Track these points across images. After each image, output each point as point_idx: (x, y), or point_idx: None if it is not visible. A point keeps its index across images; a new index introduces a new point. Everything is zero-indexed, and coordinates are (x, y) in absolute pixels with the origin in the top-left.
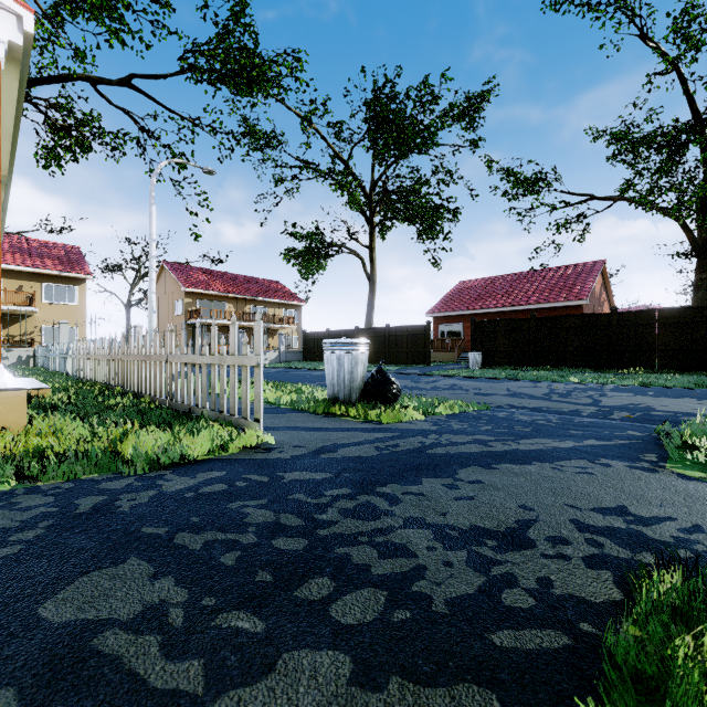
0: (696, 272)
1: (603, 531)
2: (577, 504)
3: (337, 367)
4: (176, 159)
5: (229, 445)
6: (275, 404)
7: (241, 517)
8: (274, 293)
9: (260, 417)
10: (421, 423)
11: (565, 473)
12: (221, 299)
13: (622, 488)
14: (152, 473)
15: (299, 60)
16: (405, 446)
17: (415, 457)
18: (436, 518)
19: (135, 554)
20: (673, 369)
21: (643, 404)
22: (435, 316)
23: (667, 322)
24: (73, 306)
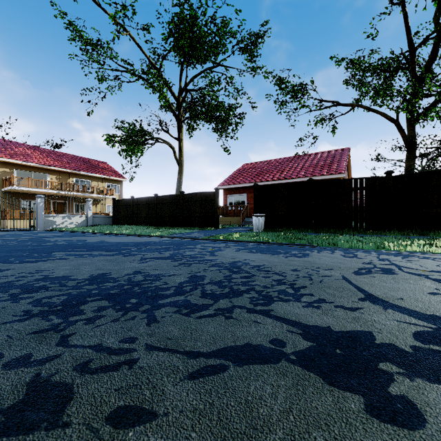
0: (407, 160)
1: None
2: None
3: None
4: None
5: None
6: None
7: None
8: (98, 169)
9: None
10: None
11: None
12: (42, 171)
13: None
14: None
15: None
16: None
17: None
18: None
19: None
20: None
21: None
22: (225, 188)
23: None
24: None
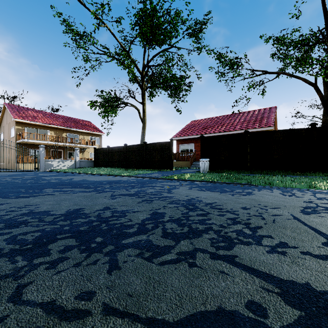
0: (324, 115)
1: None
2: None
3: None
4: None
5: None
6: None
7: None
8: (84, 126)
9: None
10: None
11: None
12: (44, 128)
13: None
14: None
15: None
16: None
17: None
18: None
19: None
20: None
21: None
22: (177, 139)
23: None
24: None
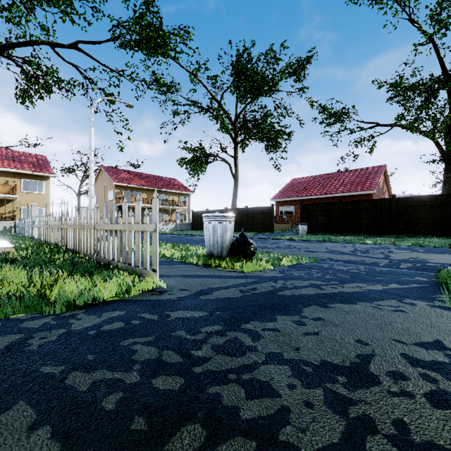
0: (444, 172)
1: (432, 366)
2: (401, 339)
3: (212, 232)
4: (107, 97)
5: (132, 289)
6: (170, 258)
7: (130, 354)
8: (173, 186)
9: (156, 268)
10: (271, 272)
11: (383, 311)
12: (138, 190)
13: (432, 324)
14: (68, 312)
15: (188, 32)
16: (262, 289)
17: (270, 298)
18: (292, 353)
19: (24, 397)
20: (432, 235)
21: (419, 258)
22: (277, 201)
23: (428, 204)
24: (41, 194)
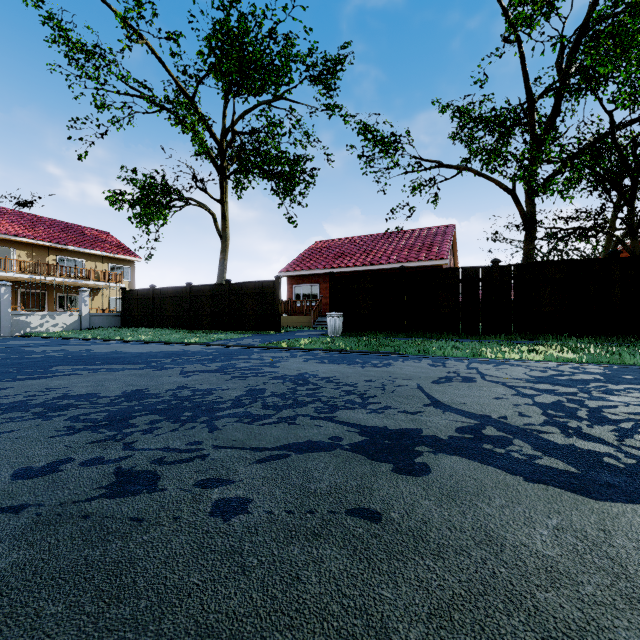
0: (526, 243)
1: None
2: None
3: None
4: None
5: None
6: None
7: None
8: (96, 243)
9: None
10: None
11: None
12: (3, 244)
13: None
14: None
15: None
16: None
17: None
18: None
19: None
20: (561, 334)
21: None
22: (290, 275)
23: (555, 277)
24: None
